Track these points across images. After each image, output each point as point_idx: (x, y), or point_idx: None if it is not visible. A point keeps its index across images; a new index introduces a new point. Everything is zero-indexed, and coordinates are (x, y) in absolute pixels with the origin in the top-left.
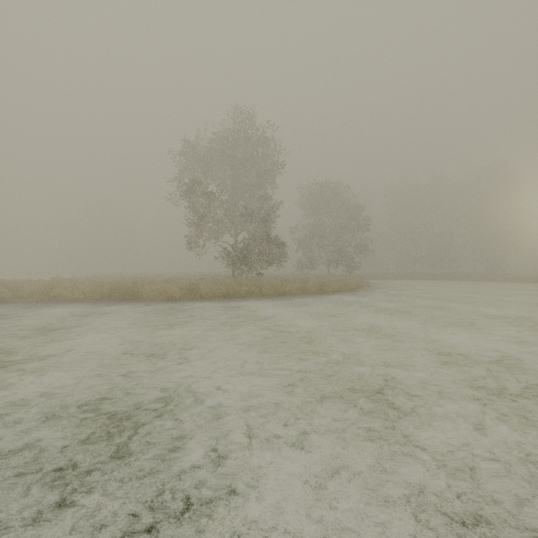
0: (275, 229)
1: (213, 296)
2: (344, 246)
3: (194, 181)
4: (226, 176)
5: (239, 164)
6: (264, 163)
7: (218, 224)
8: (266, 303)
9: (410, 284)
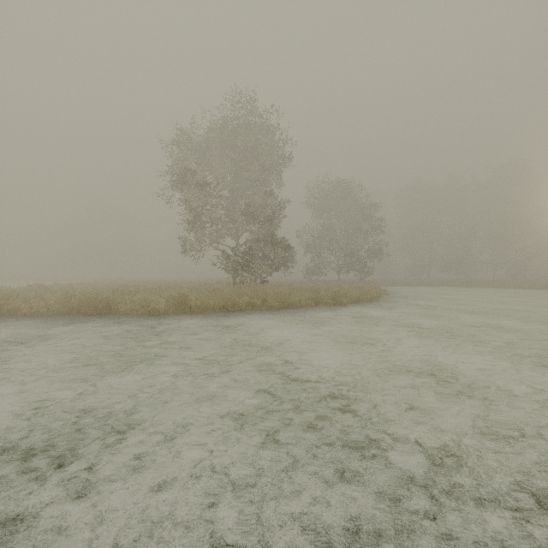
0: (280, 233)
1: (206, 308)
2: (356, 250)
3: (188, 174)
4: (226, 170)
5: (240, 155)
6: (269, 155)
7: (216, 224)
8: (271, 320)
9: (431, 292)
